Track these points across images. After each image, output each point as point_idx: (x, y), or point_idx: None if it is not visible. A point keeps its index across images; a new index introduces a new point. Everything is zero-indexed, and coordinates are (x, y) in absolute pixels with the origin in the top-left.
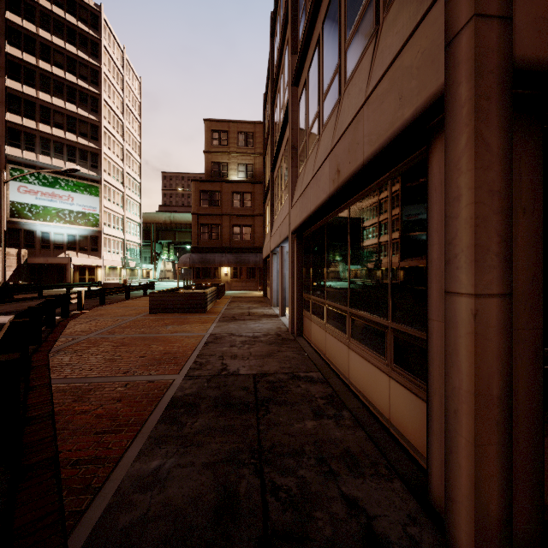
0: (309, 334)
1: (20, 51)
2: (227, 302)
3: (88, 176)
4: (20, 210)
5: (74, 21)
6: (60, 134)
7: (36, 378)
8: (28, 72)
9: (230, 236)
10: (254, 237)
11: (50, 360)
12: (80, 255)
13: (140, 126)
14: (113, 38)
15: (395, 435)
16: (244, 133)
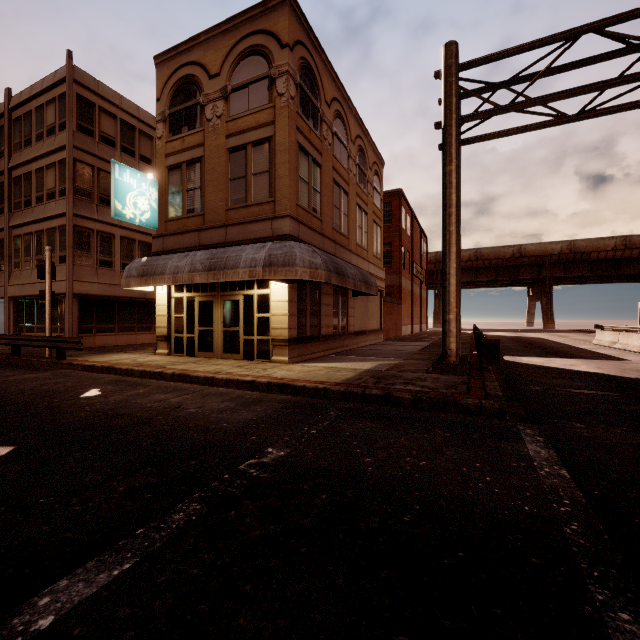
0: None
1: None
2: None
3: None
4: None
5: None
6: None
7: None
8: None
9: None
10: None
11: None
12: None
13: None
14: None
15: None
16: None
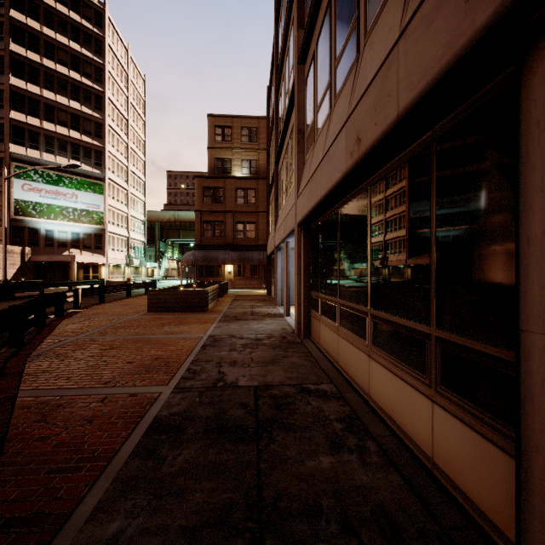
0: (318, 337)
1: (24, 49)
2: (229, 301)
3: (92, 174)
4: (25, 208)
5: (77, 19)
6: (64, 131)
7: (2, 388)
8: (32, 70)
9: (234, 233)
10: (258, 234)
11: (27, 366)
12: (83, 253)
13: (145, 124)
14: (117, 36)
15: (442, 481)
16: (248, 128)
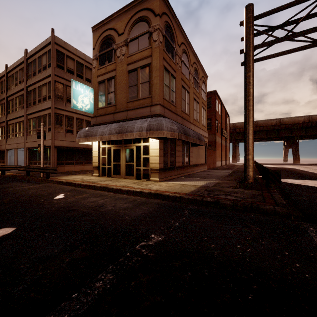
0: None
1: None
2: None
3: None
4: None
5: None
6: None
7: None
8: None
9: None
10: None
11: None
12: None
13: None
14: None
15: None
16: None
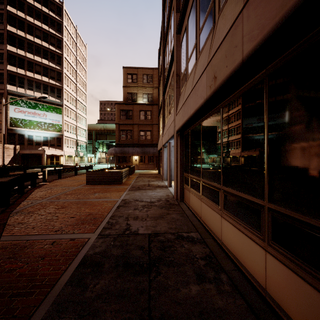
0: (188, 201)
1: (15, 29)
2: (135, 177)
3: (55, 102)
4: (16, 122)
5: (47, 11)
6: (39, 77)
7: None
8: (20, 41)
9: (138, 137)
10: (153, 137)
11: (9, 220)
12: (50, 149)
13: (86, 73)
14: (70, 21)
15: (272, 305)
16: (146, 75)
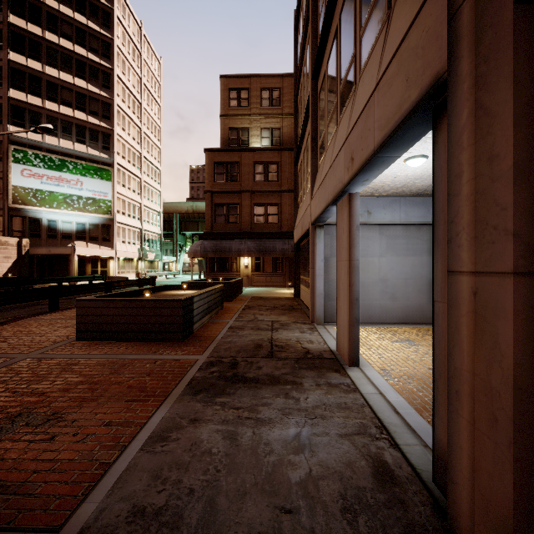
0: None
1: (24, 21)
2: (238, 309)
3: (99, 159)
4: (24, 195)
5: None
6: (68, 112)
7: None
8: (33, 44)
9: (251, 219)
10: (281, 219)
11: None
12: (90, 245)
13: (161, 109)
14: (128, 11)
15: None
16: (269, 89)
